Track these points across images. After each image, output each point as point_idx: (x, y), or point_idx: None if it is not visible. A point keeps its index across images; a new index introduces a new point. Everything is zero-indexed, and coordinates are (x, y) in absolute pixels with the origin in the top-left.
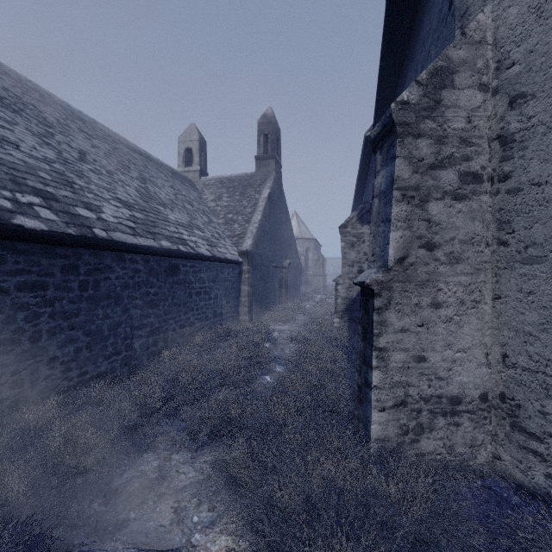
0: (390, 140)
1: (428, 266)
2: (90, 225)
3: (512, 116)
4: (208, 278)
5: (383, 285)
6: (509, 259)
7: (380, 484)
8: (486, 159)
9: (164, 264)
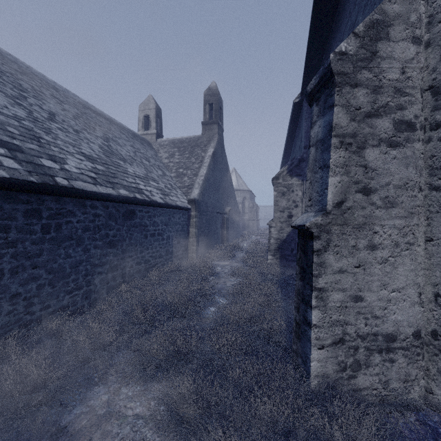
0: (327, 90)
1: (364, 210)
2: (53, 174)
3: None
4: (161, 221)
5: (322, 227)
6: None
7: (323, 425)
8: (418, 108)
9: (122, 209)
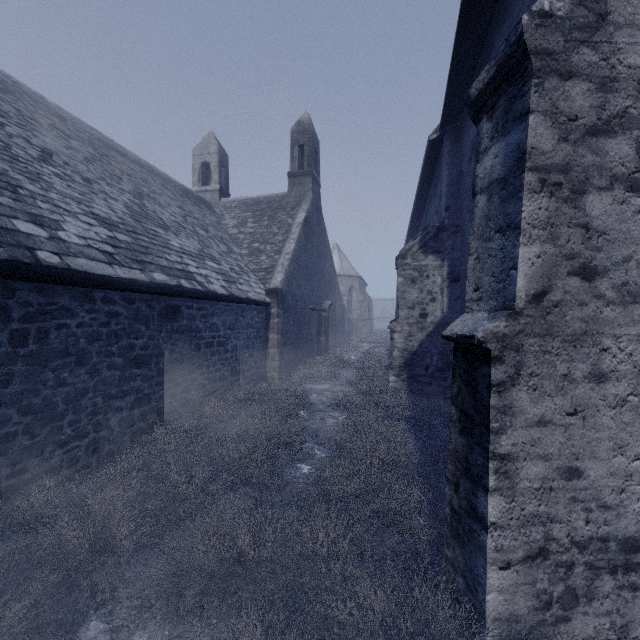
0: (513, 88)
1: (584, 308)
2: (34, 246)
3: None
4: (223, 324)
5: (506, 341)
6: None
7: None
8: None
9: (158, 305)
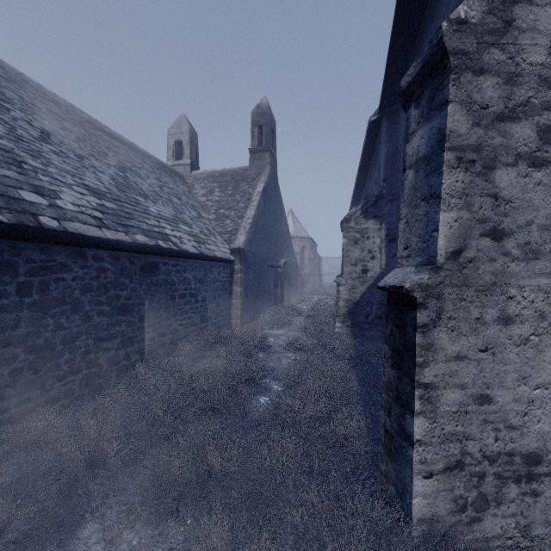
0: (435, 81)
1: (494, 264)
2: (36, 212)
3: None
4: (194, 278)
5: (429, 290)
6: None
7: None
8: None
9: (139, 262)
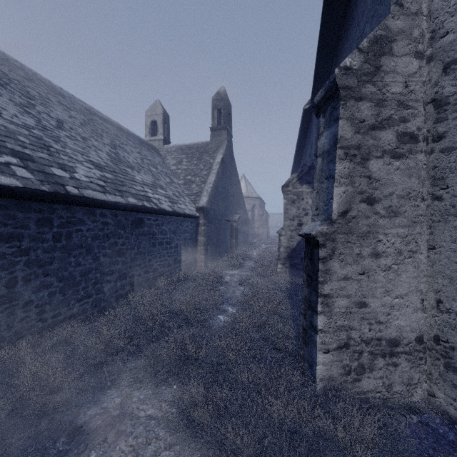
0: (333, 103)
1: (368, 219)
2: (64, 183)
3: (446, 81)
4: (169, 230)
5: (327, 236)
6: (443, 212)
7: (327, 424)
8: (421, 120)
9: (130, 218)
